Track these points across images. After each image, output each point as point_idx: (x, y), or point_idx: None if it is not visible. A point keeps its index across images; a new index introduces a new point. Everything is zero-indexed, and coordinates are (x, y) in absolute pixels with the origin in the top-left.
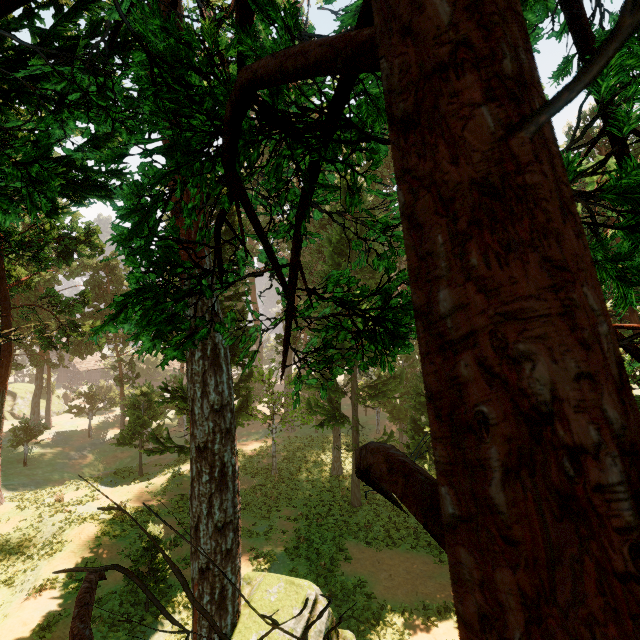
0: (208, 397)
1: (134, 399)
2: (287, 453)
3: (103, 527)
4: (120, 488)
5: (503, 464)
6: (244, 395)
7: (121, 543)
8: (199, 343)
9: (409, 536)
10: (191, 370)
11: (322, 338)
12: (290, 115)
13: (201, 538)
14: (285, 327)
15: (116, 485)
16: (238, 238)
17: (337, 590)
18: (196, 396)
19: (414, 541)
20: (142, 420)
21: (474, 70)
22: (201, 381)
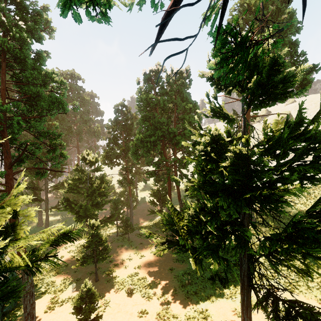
0: None
1: None
2: None
3: None
4: None
5: (5, 164)
6: None
7: None
8: None
9: None
10: None
11: None
12: None
13: None
14: (1, 161)
15: None
16: None
17: None
18: None
19: None
20: None
21: (6, 152)
22: None
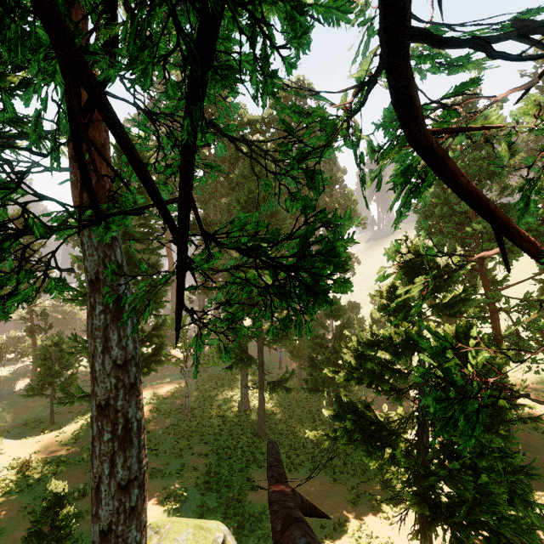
0: (110, 352)
1: (45, 350)
2: (199, 392)
3: (4, 484)
4: (27, 440)
5: None
6: (157, 342)
7: (24, 499)
8: (100, 296)
9: (308, 460)
10: (91, 325)
11: (227, 293)
12: (181, 5)
13: (102, 499)
14: (176, 282)
15: (24, 436)
16: (106, 161)
17: (245, 520)
18: (97, 352)
19: (312, 464)
20: (53, 370)
21: None
22: (102, 336)
